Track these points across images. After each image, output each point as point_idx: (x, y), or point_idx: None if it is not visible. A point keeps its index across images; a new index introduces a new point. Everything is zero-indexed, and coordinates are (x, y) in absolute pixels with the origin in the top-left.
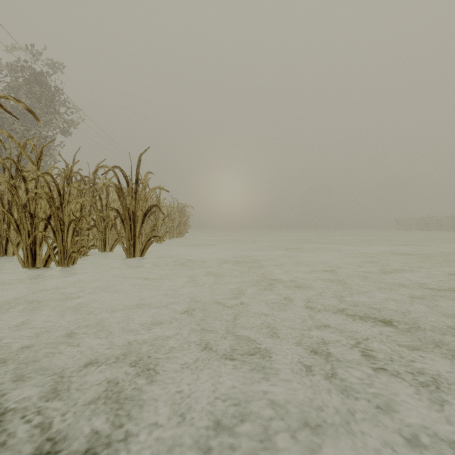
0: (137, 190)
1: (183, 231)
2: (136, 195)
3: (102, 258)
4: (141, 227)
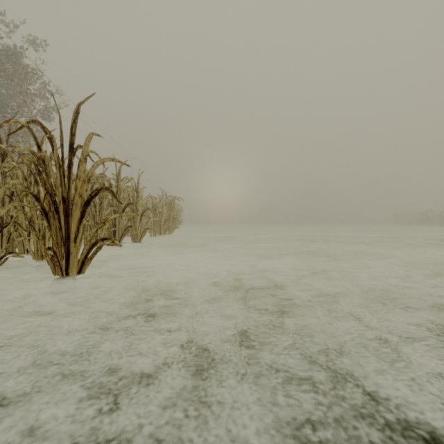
0: (72, 162)
1: (172, 227)
2: (70, 171)
3: (38, 269)
4: (80, 223)
